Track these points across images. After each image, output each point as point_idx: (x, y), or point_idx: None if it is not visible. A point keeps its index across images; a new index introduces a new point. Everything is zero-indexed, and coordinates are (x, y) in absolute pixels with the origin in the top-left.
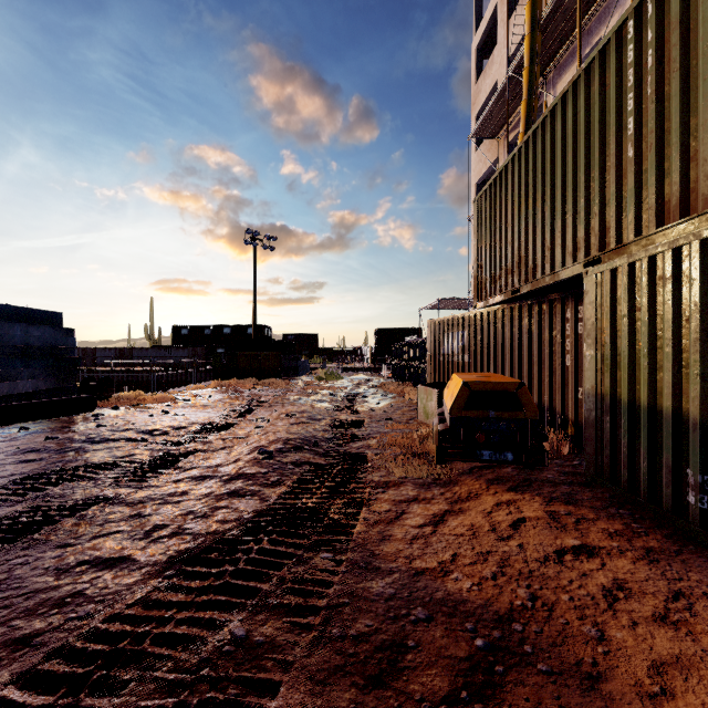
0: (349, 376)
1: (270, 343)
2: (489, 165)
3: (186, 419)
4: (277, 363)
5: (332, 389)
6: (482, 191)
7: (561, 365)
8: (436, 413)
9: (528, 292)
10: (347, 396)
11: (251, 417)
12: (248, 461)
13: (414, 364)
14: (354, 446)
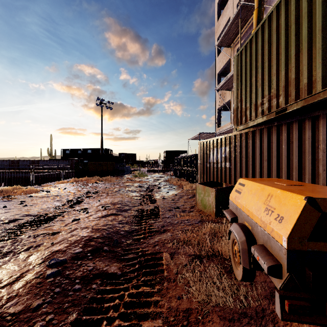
0: (151, 174)
1: (108, 157)
2: (225, 63)
3: (25, 211)
4: (111, 168)
5: (141, 183)
6: (243, 47)
7: (326, 170)
8: (213, 206)
9: (296, 110)
10: (149, 187)
11: (78, 207)
12: (26, 283)
13: (187, 168)
14: (151, 242)
